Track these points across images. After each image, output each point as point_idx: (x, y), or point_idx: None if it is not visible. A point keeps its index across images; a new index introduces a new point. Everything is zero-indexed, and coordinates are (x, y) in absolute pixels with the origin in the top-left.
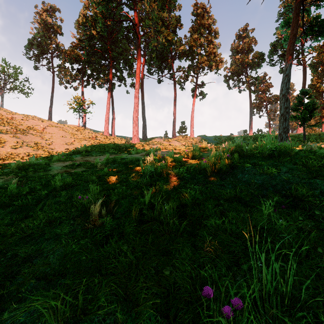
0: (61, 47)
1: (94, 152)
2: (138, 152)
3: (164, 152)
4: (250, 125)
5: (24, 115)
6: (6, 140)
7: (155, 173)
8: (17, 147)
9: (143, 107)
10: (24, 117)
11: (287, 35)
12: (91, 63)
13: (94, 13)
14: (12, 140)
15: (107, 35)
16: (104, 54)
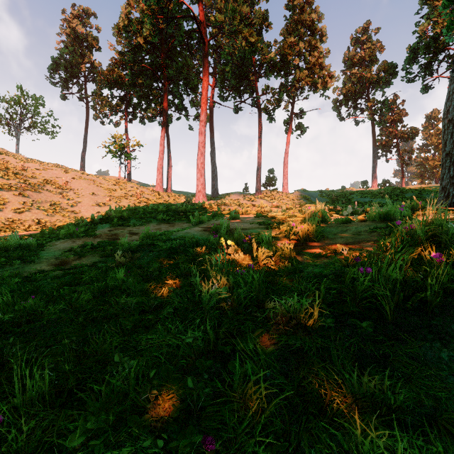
0: (97, 67)
1: (134, 218)
2: (202, 220)
3: (247, 223)
4: (374, 174)
5: (43, 164)
6: (8, 200)
7: (231, 301)
8: (22, 211)
9: (213, 149)
10: (40, 166)
11: (435, 32)
12: (137, 87)
13: (141, 13)
14: (16, 201)
15: (160, 45)
16: (156, 73)
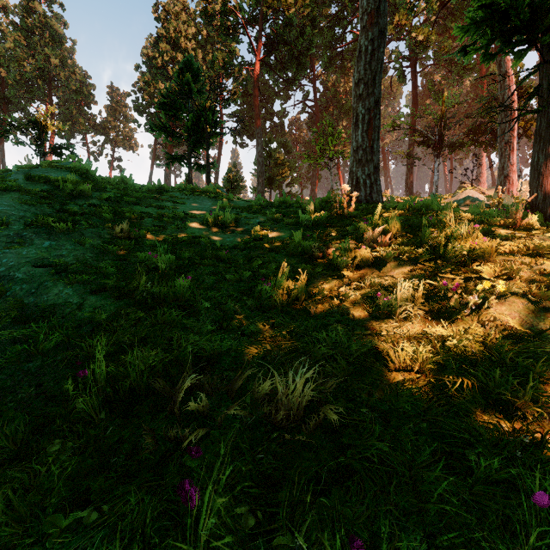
0: None
1: None
2: None
3: None
4: None
5: None
6: None
7: None
8: None
9: None
10: None
11: None
12: None
13: None
14: None
15: None
16: None
